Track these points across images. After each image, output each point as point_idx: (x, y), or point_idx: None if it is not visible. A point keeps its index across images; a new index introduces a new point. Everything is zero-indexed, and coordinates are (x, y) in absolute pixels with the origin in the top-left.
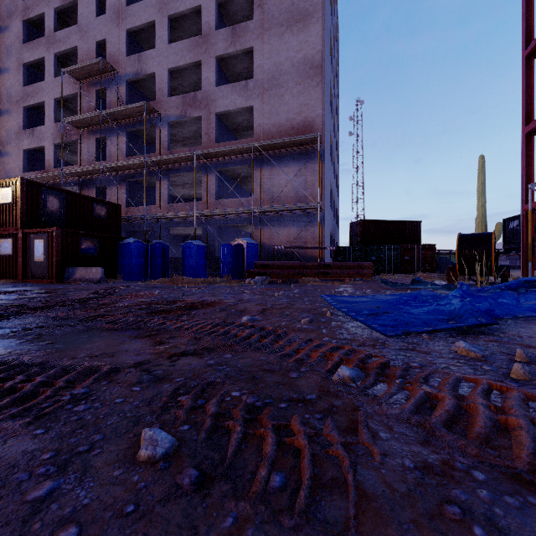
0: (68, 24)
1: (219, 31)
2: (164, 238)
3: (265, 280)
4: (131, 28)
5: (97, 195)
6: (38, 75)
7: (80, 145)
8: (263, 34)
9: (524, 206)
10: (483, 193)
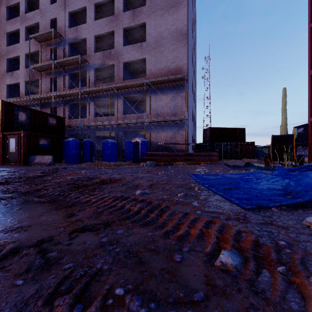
0: (34, 9)
1: (124, 13)
2: (91, 138)
3: (152, 164)
4: (72, 11)
5: (51, 112)
6: (16, 40)
7: (41, 81)
8: (151, 15)
9: (310, 118)
10: (285, 111)
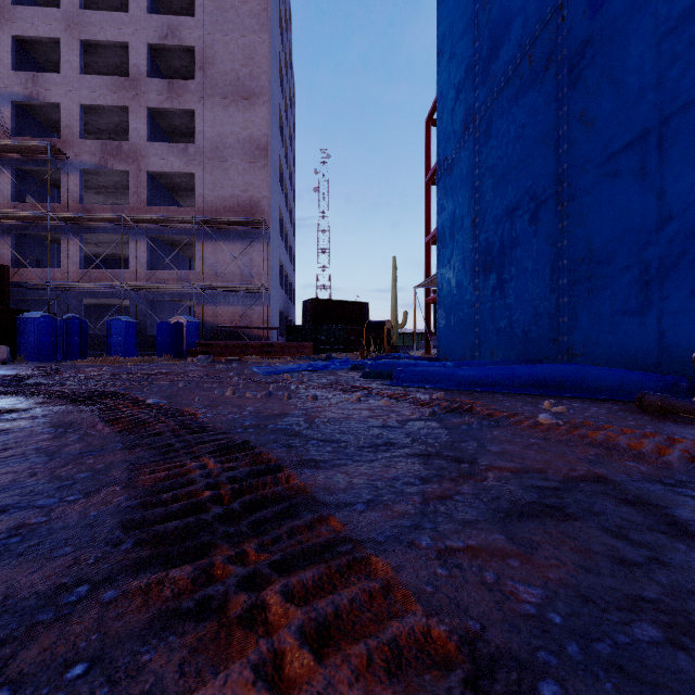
0: None
1: (151, 80)
2: (74, 310)
3: (208, 359)
4: (21, 35)
5: None
6: None
7: None
8: (206, 100)
9: (425, 299)
10: (395, 288)
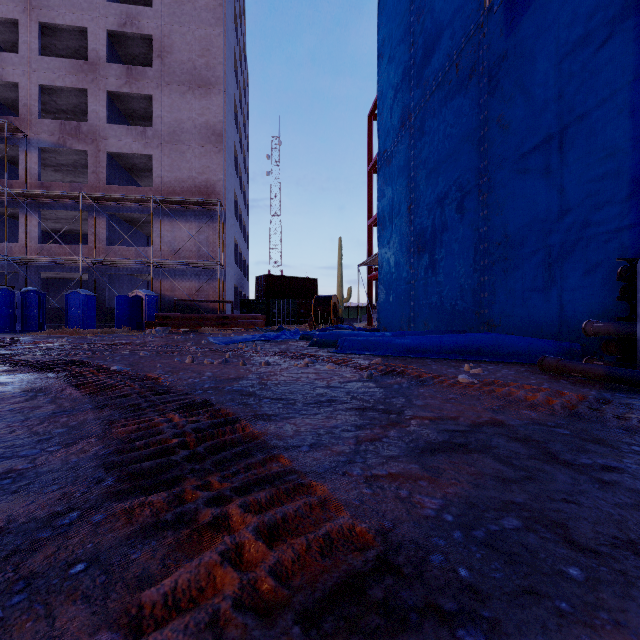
0: None
1: (110, 65)
2: (32, 284)
3: (166, 330)
4: None
5: None
6: None
7: None
8: (163, 86)
9: (368, 276)
10: (341, 266)
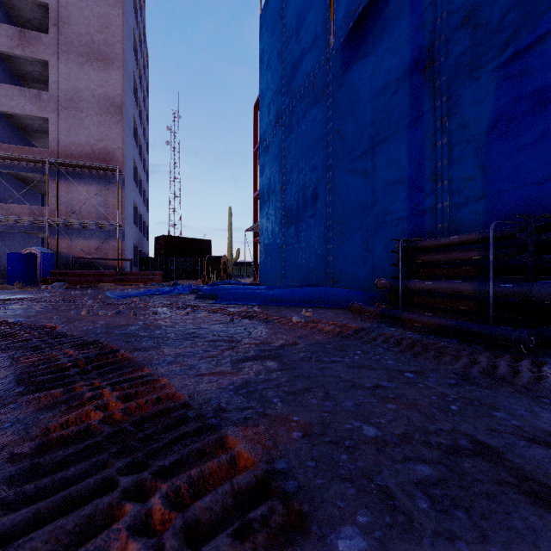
0: None
1: (0, 24)
2: None
3: (63, 286)
4: None
5: None
6: None
7: None
8: (60, 54)
9: (254, 239)
10: (231, 230)
